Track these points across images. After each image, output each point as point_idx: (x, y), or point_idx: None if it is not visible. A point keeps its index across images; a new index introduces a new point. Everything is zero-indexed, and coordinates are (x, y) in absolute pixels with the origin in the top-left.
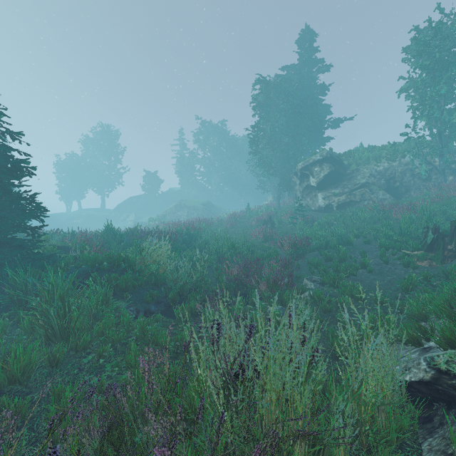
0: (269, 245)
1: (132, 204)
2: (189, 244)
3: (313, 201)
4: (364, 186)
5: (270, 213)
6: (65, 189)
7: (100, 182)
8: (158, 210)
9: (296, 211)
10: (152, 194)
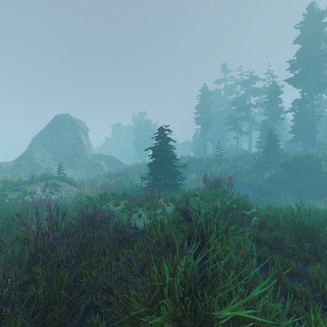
0: None
1: None
2: None
3: None
4: None
5: None
6: None
7: None
8: None
9: None
10: None
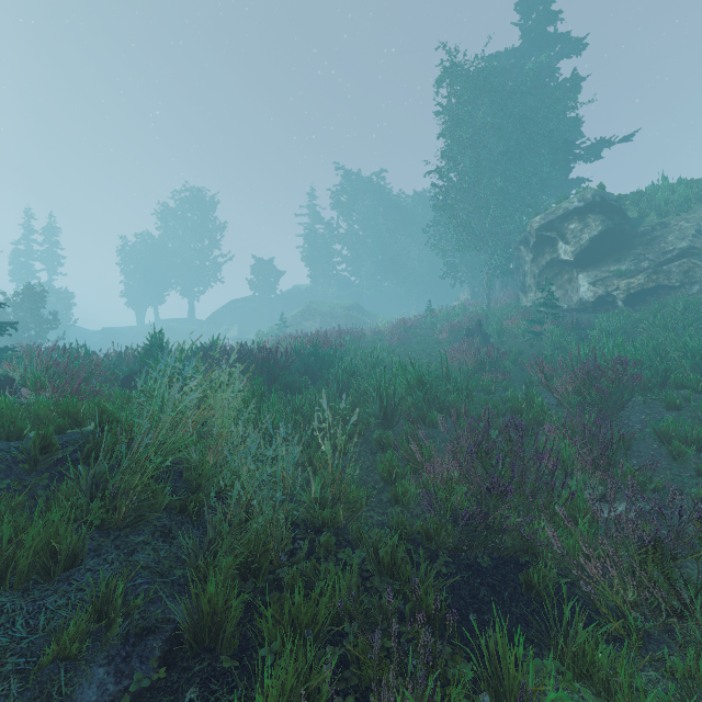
0: (494, 379)
1: (235, 311)
2: (316, 374)
3: (566, 291)
4: (687, 254)
5: (475, 317)
6: (136, 290)
7: (187, 278)
8: (275, 321)
9: (534, 311)
10: (266, 294)
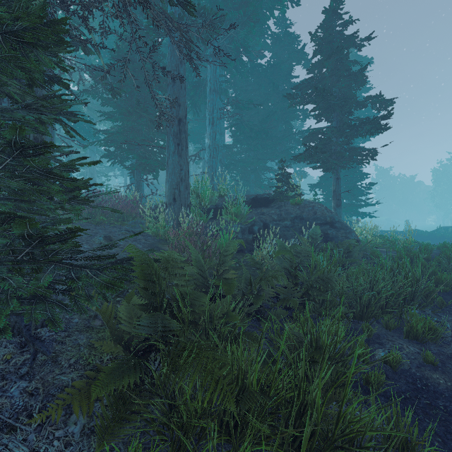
0: None
1: None
2: None
3: None
4: None
5: None
6: None
7: None
8: None
9: None
10: None
